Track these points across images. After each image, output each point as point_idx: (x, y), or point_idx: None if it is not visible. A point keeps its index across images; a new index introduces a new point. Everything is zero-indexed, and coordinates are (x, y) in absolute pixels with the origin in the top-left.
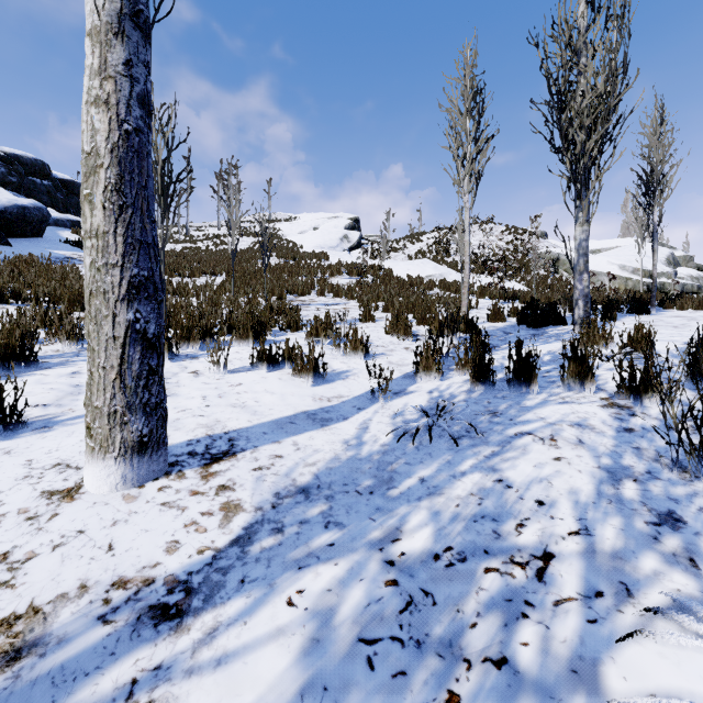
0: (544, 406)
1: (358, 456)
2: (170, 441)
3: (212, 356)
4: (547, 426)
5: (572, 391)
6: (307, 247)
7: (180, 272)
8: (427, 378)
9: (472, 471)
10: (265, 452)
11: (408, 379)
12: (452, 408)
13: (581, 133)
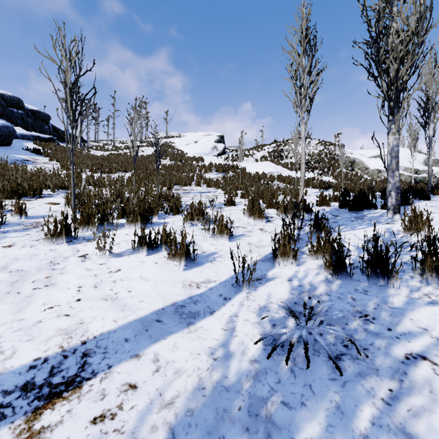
0: (415, 308)
1: (225, 381)
2: (12, 361)
3: (98, 242)
4: (438, 345)
5: (431, 285)
6: (190, 154)
7: (102, 170)
8: (284, 263)
9: (378, 437)
10: (118, 377)
11: (267, 262)
12: (319, 308)
13: (396, 63)
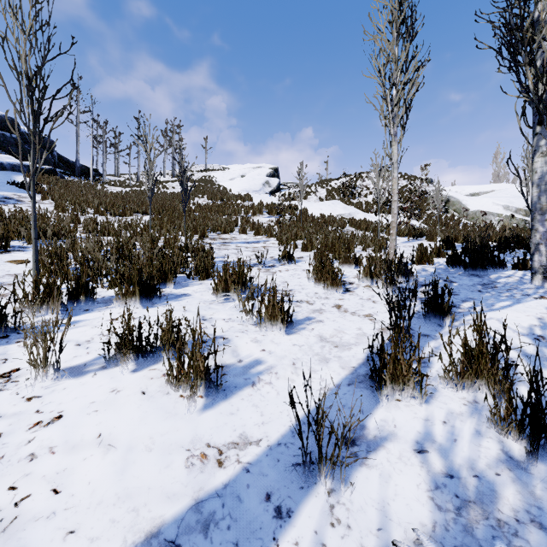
0: None
1: None
2: None
3: (32, 350)
4: None
5: None
6: (234, 191)
7: (112, 212)
8: (397, 394)
9: None
10: None
11: (360, 389)
12: None
13: None
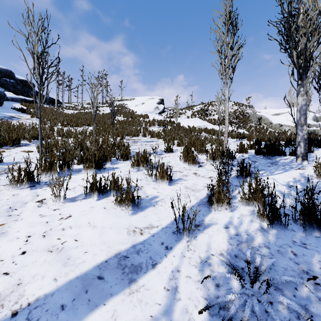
0: None
1: None
2: None
3: (53, 189)
4: None
5: None
6: (138, 112)
7: (71, 124)
8: (219, 208)
9: None
10: None
11: (203, 207)
12: (264, 267)
13: (305, 37)
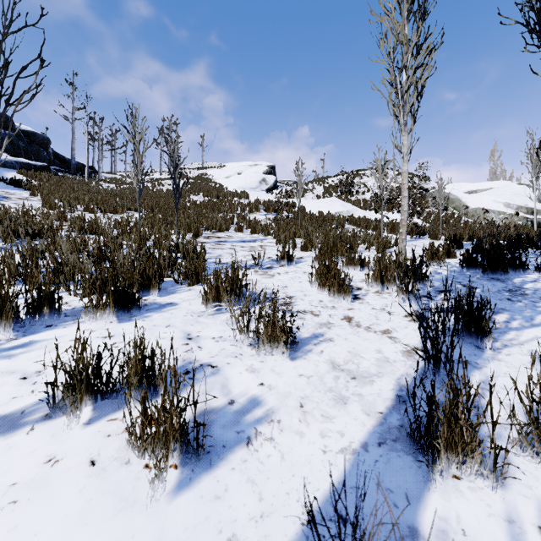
0: None
1: None
2: None
3: None
4: None
5: None
6: (231, 188)
7: (103, 209)
8: (453, 466)
9: None
10: None
11: (396, 454)
12: None
13: None
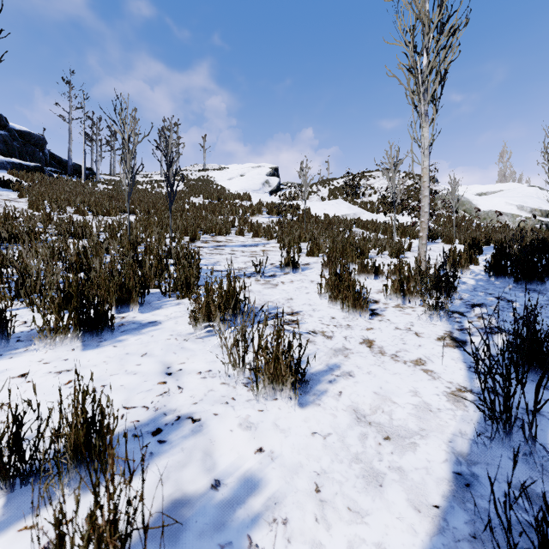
0: None
1: None
2: None
3: None
4: None
5: None
6: (233, 190)
7: (94, 211)
8: None
9: None
10: None
11: None
12: None
13: None
